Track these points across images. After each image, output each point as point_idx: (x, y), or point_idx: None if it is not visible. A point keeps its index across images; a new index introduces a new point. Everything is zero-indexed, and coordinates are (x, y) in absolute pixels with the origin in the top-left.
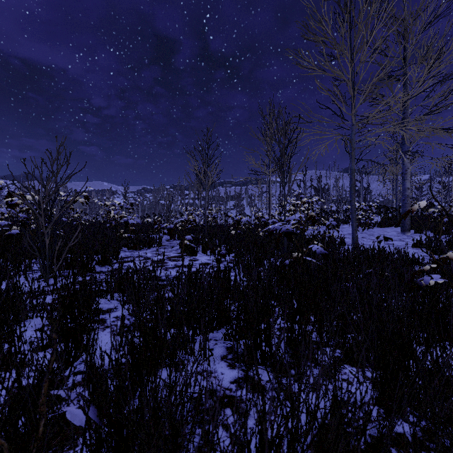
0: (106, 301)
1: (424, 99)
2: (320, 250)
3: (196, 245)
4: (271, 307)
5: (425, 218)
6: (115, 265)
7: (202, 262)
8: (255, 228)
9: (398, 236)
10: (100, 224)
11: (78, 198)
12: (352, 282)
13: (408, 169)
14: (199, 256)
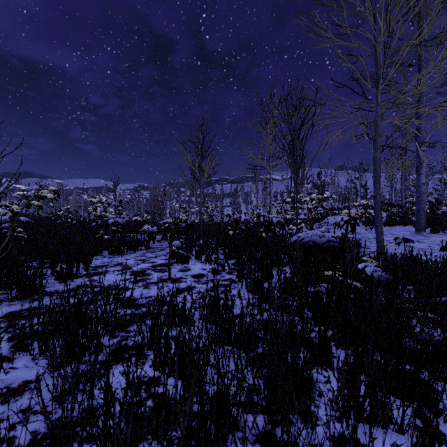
0: (29, 362)
1: (441, 85)
2: (380, 272)
3: (188, 251)
4: (307, 376)
5: (434, 216)
6: (80, 280)
7: (194, 273)
8: (254, 227)
9: (414, 237)
10: (87, 222)
11: (45, 193)
12: (444, 332)
13: (424, 162)
14: (191, 264)
